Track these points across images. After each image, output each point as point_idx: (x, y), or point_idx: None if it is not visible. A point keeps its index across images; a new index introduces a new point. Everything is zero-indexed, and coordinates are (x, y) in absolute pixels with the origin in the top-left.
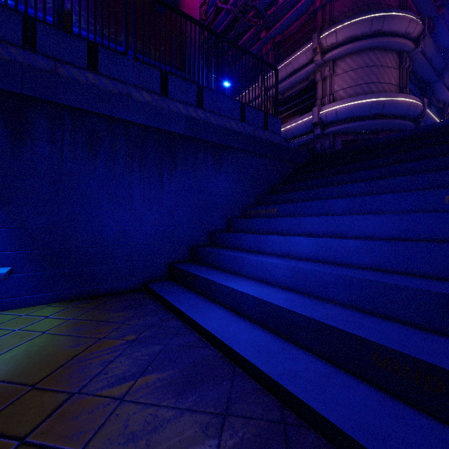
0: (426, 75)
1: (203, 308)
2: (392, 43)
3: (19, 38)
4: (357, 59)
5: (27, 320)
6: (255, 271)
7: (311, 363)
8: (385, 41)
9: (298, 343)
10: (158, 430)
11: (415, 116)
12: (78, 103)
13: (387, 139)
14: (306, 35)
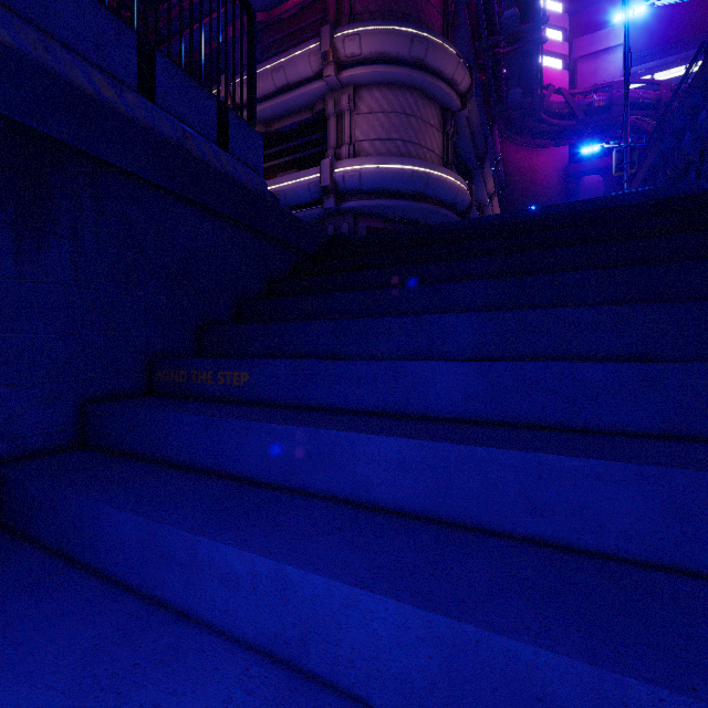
0: (467, 156)
1: None
2: (436, 89)
3: None
4: (390, 96)
5: None
6: None
7: None
8: (428, 80)
9: None
10: None
11: (463, 208)
12: None
13: (468, 226)
14: (309, 29)
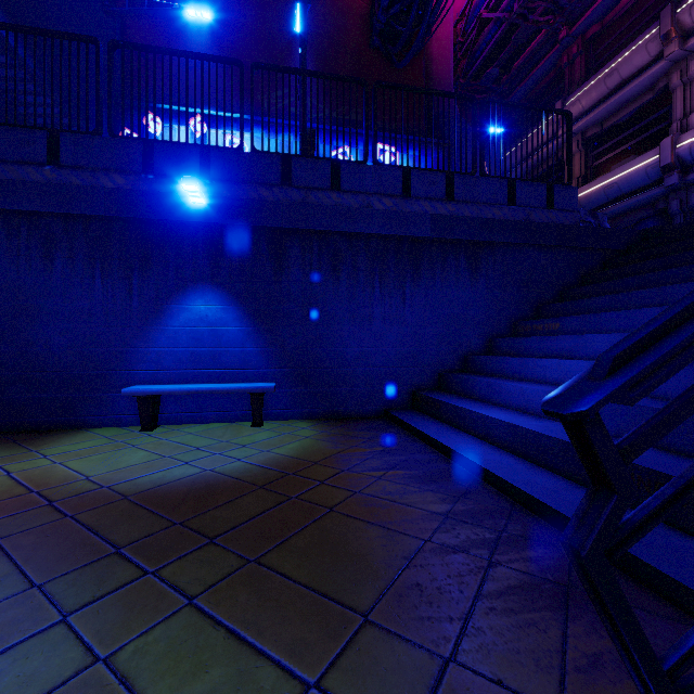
0: None
1: (449, 434)
2: None
3: (279, 177)
4: None
5: (291, 429)
6: (514, 400)
7: (554, 480)
8: None
9: (547, 466)
10: (407, 494)
11: None
12: (324, 226)
13: None
14: (649, 11)
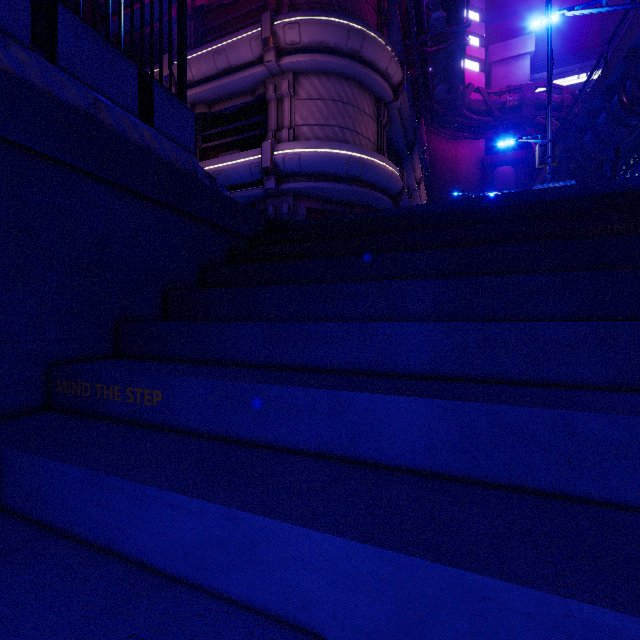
0: (398, 145)
1: None
2: (371, 80)
3: None
4: (328, 84)
5: None
6: None
7: None
8: (364, 71)
9: None
10: None
11: (395, 192)
12: None
13: (407, 213)
14: (251, 16)
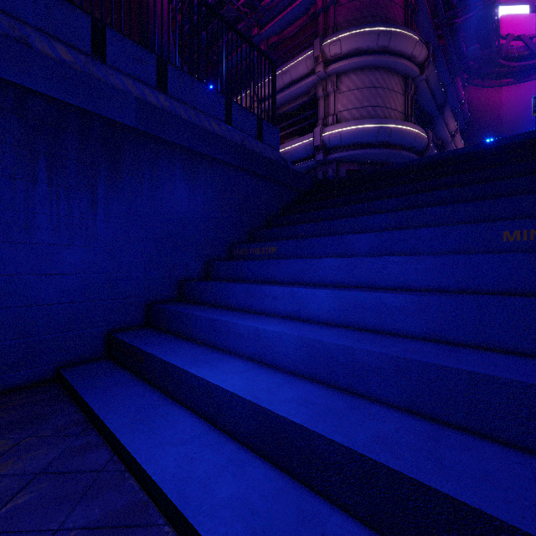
0: (428, 107)
1: (154, 419)
2: (398, 65)
3: None
4: (363, 77)
5: None
6: (247, 345)
7: None
8: (392, 60)
9: (328, 495)
10: None
11: (420, 149)
12: None
13: (404, 166)
14: (306, 41)
